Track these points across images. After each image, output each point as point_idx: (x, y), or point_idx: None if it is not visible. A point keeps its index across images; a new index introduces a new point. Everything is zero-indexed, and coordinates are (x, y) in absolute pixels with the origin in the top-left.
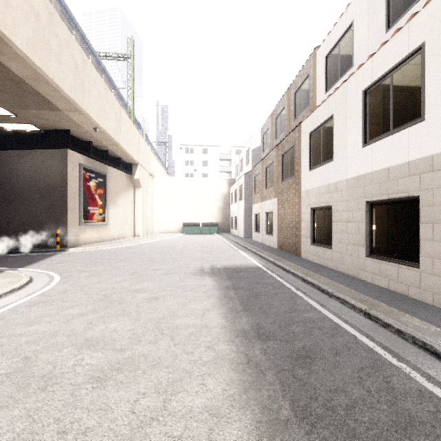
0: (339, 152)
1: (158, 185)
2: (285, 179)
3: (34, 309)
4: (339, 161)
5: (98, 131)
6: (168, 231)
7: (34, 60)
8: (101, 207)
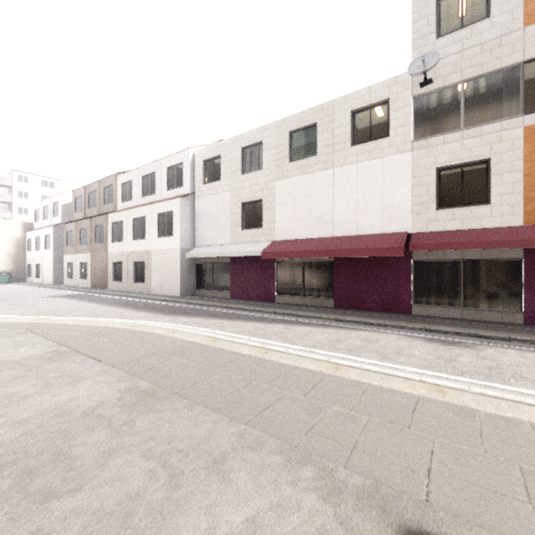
0: (125, 239)
1: None
2: (97, 242)
3: None
4: (125, 243)
5: None
6: None
7: None
8: None
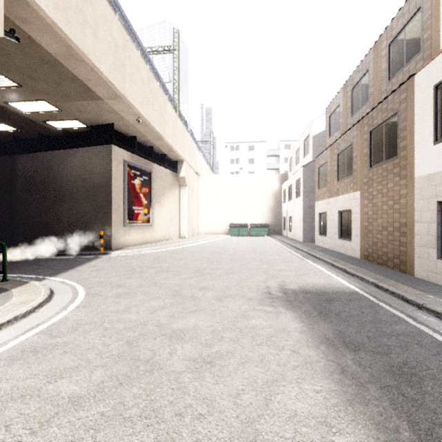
0: None
1: (204, 184)
2: (376, 164)
3: (14, 368)
4: None
5: (142, 122)
6: (214, 232)
7: (63, 29)
8: (146, 206)
